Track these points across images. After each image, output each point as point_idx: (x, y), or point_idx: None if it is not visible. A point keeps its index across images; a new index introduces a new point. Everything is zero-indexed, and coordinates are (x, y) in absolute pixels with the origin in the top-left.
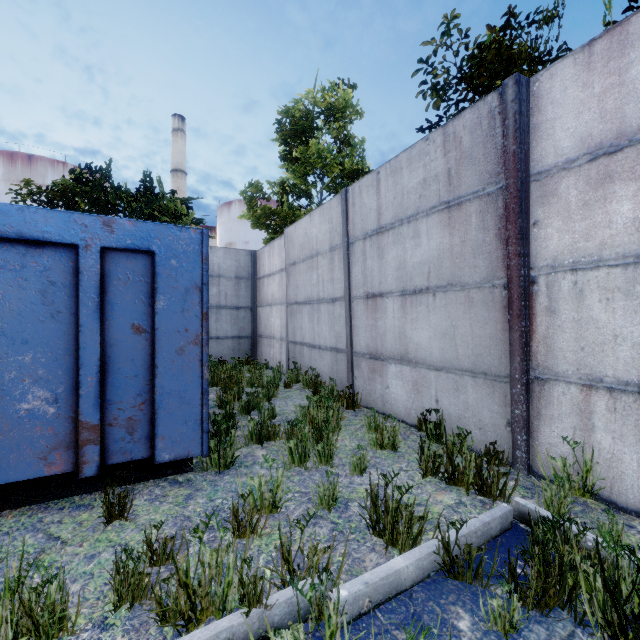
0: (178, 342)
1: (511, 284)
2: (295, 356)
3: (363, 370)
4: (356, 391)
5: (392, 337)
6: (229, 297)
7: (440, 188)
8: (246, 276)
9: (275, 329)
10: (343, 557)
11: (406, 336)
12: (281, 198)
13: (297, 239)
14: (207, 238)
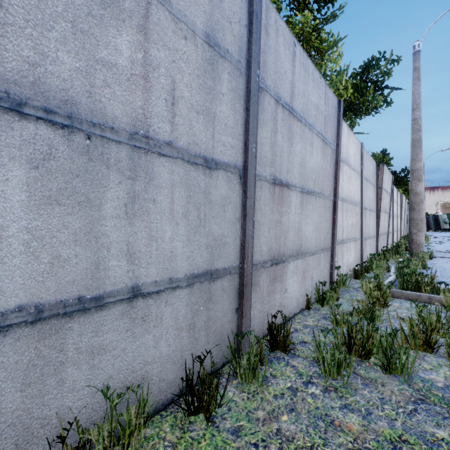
0: None
1: (337, 200)
2: None
3: (263, 286)
4: (250, 327)
5: (294, 233)
6: None
7: (323, 123)
8: None
9: None
10: None
11: (302, 231)
12: None
13: None
14: None
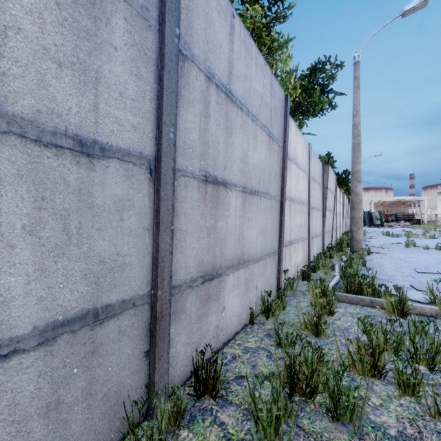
0: None
1: (284, 201)
2: None
3: (190, 312)
4: (171, 370)
5: (234, 240)
6: None
7: (268, 116)
8: None
9: None
10: (439, 305)
11: (244, 236)
12: None
13: None
14: None
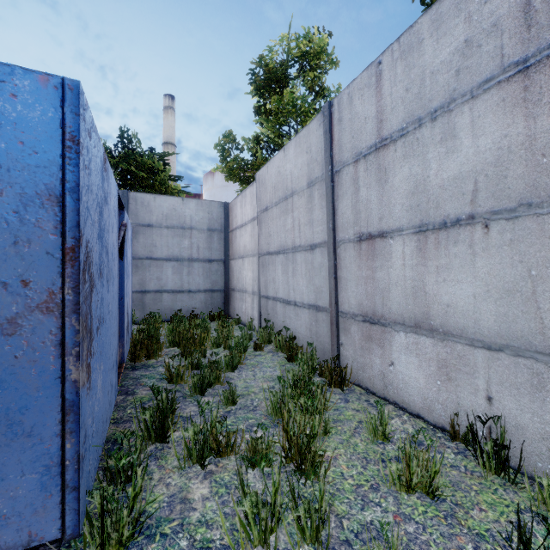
0: (4, 308)
1: None
2: (267, 312)
3: (353, 336)
4: (343, 362)
5: (400, 293)
6: (201, 250)
7: (504, 42)
8: (219, 228)
9: (247, 282)
10: None
11: (426, 292)
12: (255, 152)
13: (269, 181)
14: (75, 97)
